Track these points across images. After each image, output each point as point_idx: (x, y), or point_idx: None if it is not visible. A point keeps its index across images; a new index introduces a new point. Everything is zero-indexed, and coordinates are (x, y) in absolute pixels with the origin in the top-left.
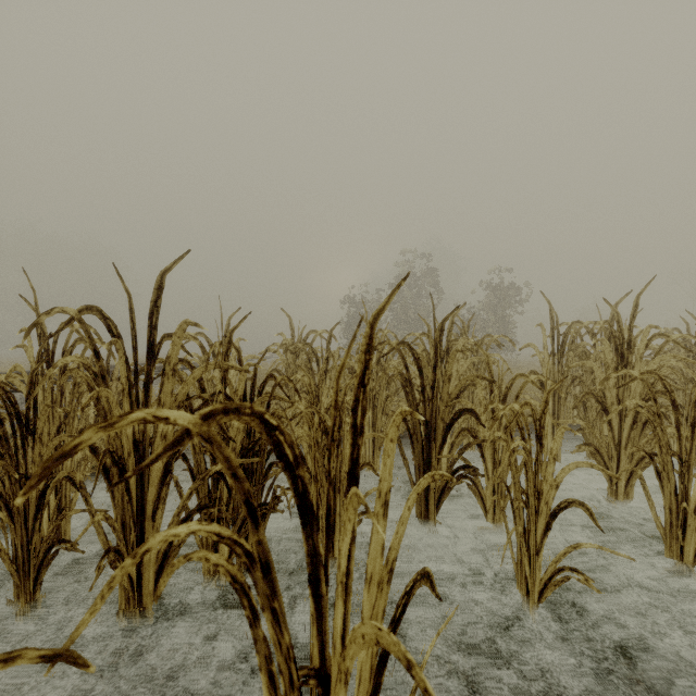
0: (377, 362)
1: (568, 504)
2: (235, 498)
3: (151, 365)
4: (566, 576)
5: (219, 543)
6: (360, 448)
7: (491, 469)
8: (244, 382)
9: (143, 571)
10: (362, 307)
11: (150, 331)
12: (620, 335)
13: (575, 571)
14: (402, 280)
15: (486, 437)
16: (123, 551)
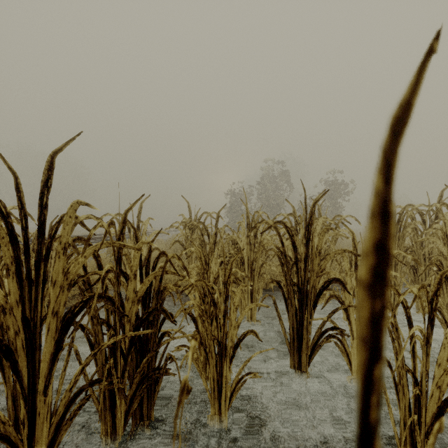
0: (255, 236)
1: None
2: (130, 364)
3: (42, 245)
4: None
5: (115, 406)
6: None
7: (355, 330)
8: (138, 258)
9: (34, 445)
10: (239, 197)
11: (40, 211)
12: None
13: None
14: (435, 39)
15: (351, 303)
16: (8, 434)
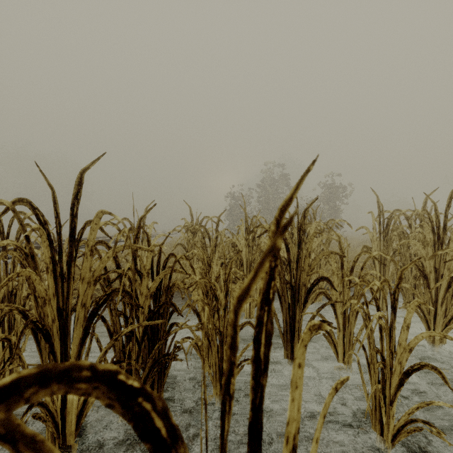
0: (253, 239)
1: (421, 366)
2: (144, 351)
3: (73, 247)
4: (418, 427)
5: None
6: (264, 389)
7: (341, 323)
8: (150, 259)
9: (66, 415)
10: (239, 199)
11: (72, 219)
12: (437, 220)
13: (428, 424)
14: (311, 164)
15: (338, 299)
16: (47, 403)
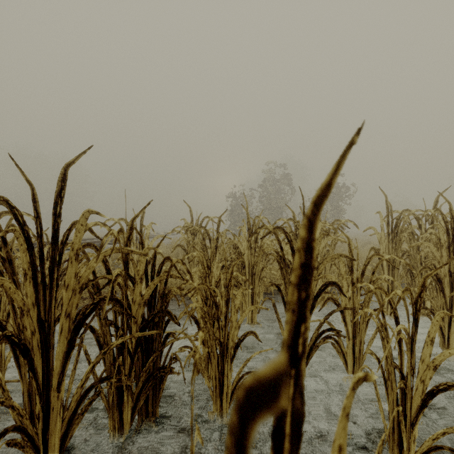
0: (255, 241)
1: (448, 386)
2: (137, 363)
3: (56, 251)
4: None
5: (122, 403)
6: None
7: (351, 331)
8: (144, 263)
9: (48, 438)
10: (241, 200)
11: (54, 219)
12: (452, 221)
13: None
14: (355, 134)
15: (347, 305)
16: (25, 426)
